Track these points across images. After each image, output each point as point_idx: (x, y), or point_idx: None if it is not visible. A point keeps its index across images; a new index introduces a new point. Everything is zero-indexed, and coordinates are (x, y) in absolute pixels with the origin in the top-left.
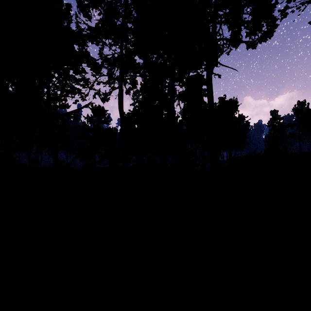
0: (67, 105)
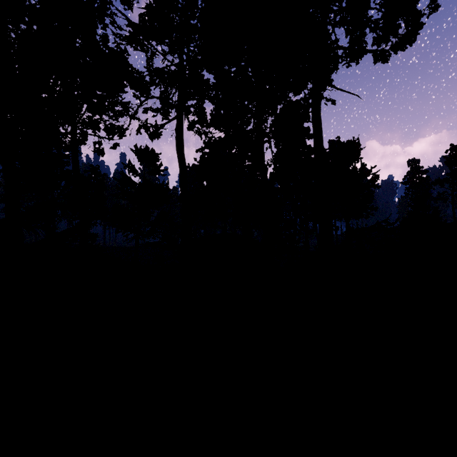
0: (102, 151)
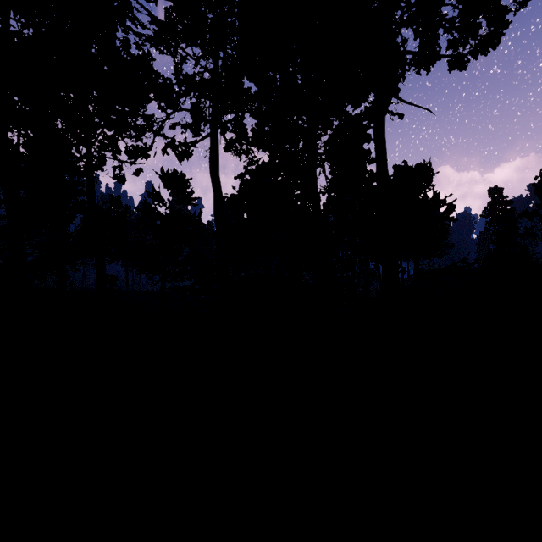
0: (122, 177)
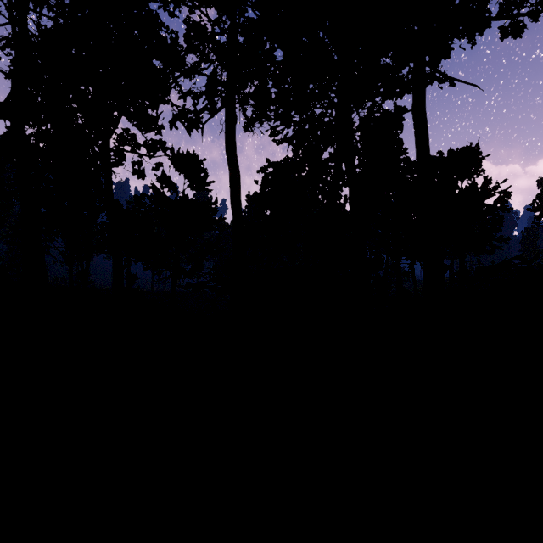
0: (142, 172)
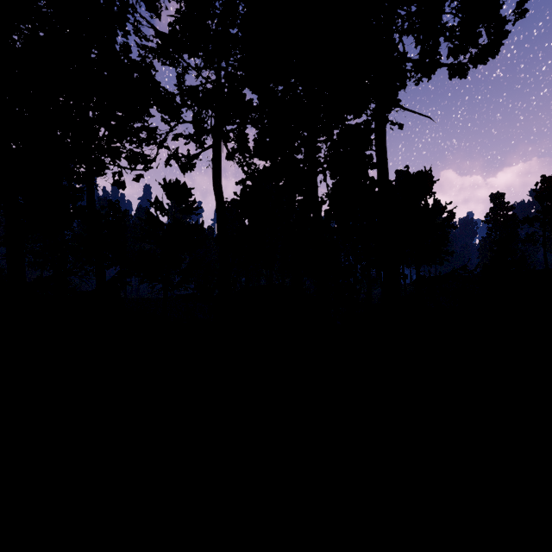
0: (122, 183)
